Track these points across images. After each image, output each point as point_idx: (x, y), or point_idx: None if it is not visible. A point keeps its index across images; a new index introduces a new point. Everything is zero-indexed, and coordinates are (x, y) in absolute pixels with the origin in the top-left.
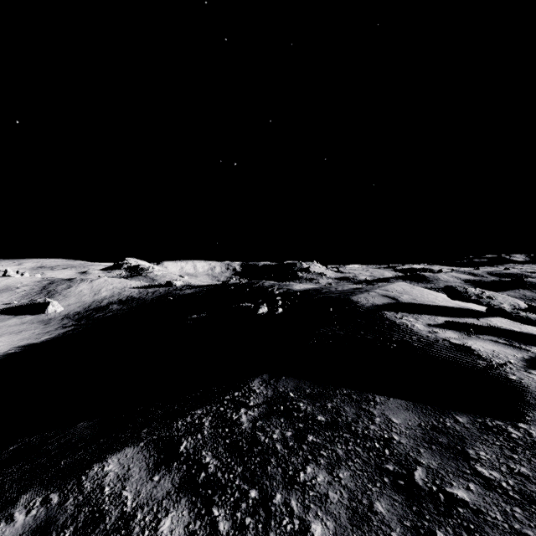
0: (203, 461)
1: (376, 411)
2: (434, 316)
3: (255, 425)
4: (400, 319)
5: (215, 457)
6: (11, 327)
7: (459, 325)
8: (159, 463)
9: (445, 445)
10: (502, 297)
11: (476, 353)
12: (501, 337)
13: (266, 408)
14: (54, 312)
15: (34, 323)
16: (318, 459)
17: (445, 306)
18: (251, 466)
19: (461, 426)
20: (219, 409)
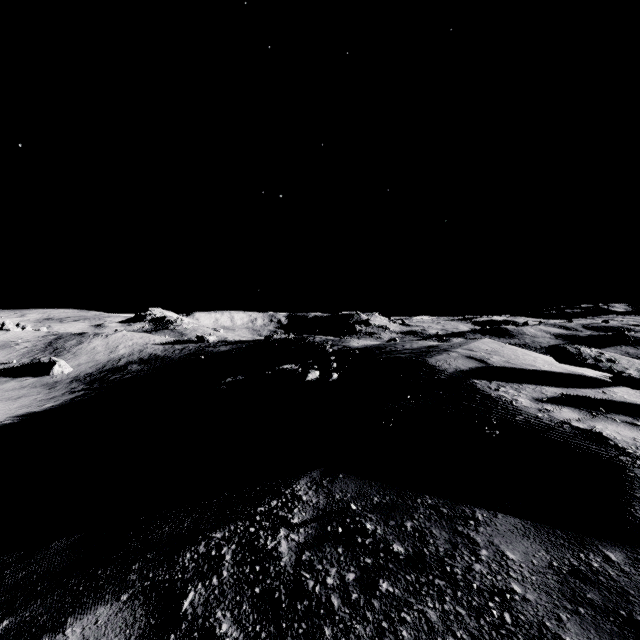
0: (216, 630)
1: (480, 537)
2: (539, 385)
3: (300, 558)
4: (497, 391)
5: (236, 623)
6: (8, 391)
7: (575, 399)
8: (146, 636)
9: (599, 606)
10: (627, 360)
11: (613, 444)
12: (637, 418)
13: (317, 527)
14: (61, 374)
15: (37, 387)
16: (399, 629)
17: (549, 371)
18: (293, 639)
19: (616, 570)
20: (248, 529)
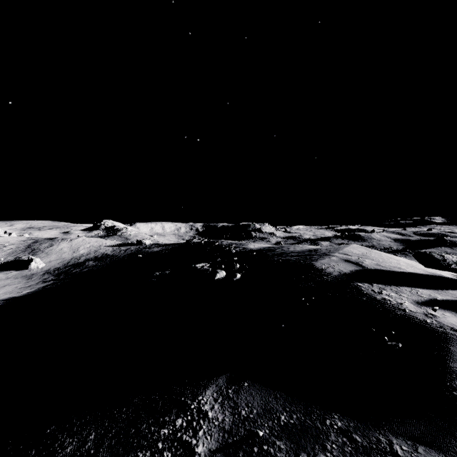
0: None
1: None
2: (413, 287)
3: None
4: (381, 294)
5: None
6: None
7: (450, 301)
8: None
9: None
10: None
11: None
12: None
13: None
14: (37, 268)
15: (18, 278)
16: None
17: (414, 273)
18: None
19: None
20: None
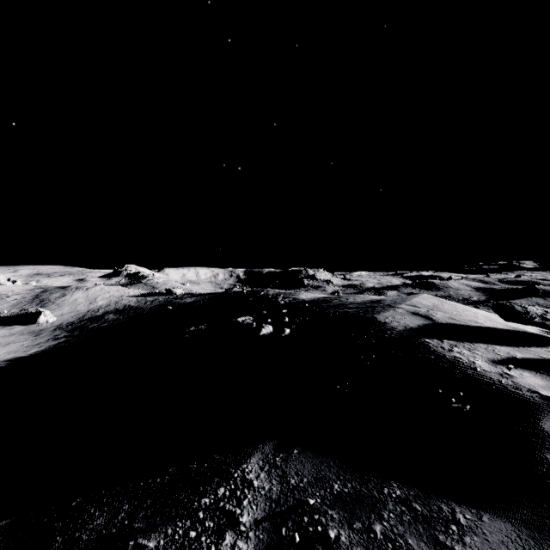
0: None
1: None
2: (490, 344)
3: None
4: (451, 352)
5: None
6: None
7: (531, 360)
8: None
9: None
10: None
11: None
12: None
13: (269, 529)
14: (46, 323)
15: (24, 334)
16: None
17: (493, 327)
18: None
19: None
20: (188, 534)
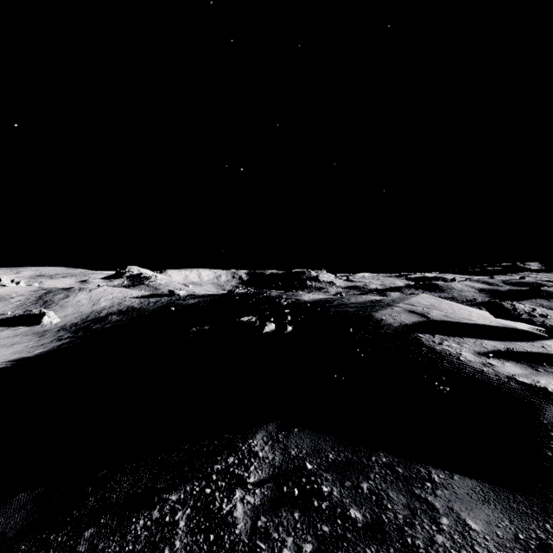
0: None
1: (438, 502)
2: (478, 339)
3: (256, 524)
4: (441, 345)
5: None
6: (3, 339)
7: (514, 352)
8: None
9: None
10: None
11: None
12: None
13: (273, 488)
14: (50, 324)
15: (28, 335)
16: None
17: (485, 324)
18: None
19: None
20: (204, 490)
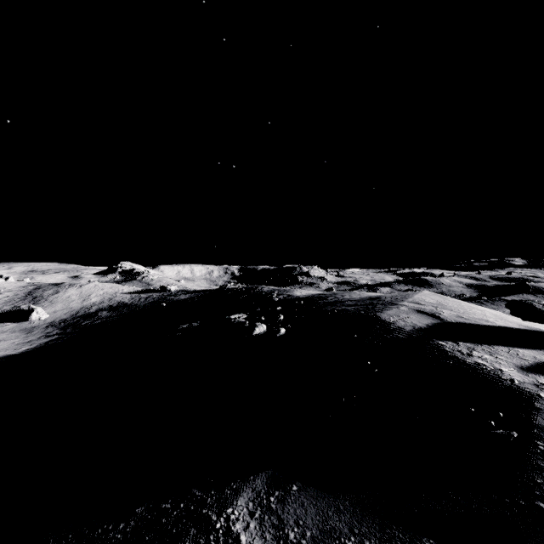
0: None
1: None
2: (510, 347)
3: None
4: (471, 357)
5: None
6: None
7: None
8: None
9: None
10: None
11: None
12: None
13: None
14: (39, 320)
15: (16, 332)
16: None
17: (506, 327)
18: None
19: None
20: None
